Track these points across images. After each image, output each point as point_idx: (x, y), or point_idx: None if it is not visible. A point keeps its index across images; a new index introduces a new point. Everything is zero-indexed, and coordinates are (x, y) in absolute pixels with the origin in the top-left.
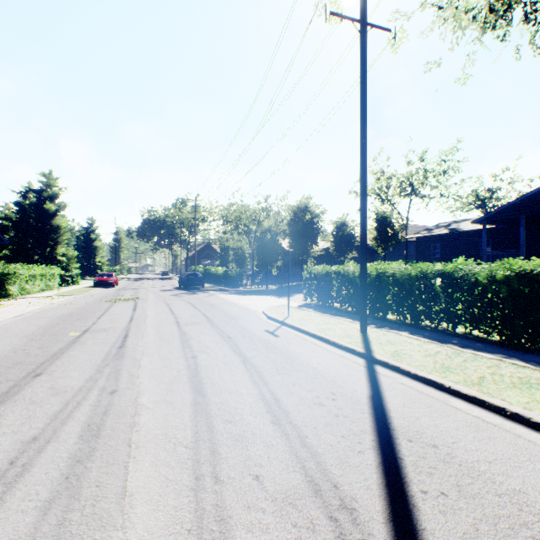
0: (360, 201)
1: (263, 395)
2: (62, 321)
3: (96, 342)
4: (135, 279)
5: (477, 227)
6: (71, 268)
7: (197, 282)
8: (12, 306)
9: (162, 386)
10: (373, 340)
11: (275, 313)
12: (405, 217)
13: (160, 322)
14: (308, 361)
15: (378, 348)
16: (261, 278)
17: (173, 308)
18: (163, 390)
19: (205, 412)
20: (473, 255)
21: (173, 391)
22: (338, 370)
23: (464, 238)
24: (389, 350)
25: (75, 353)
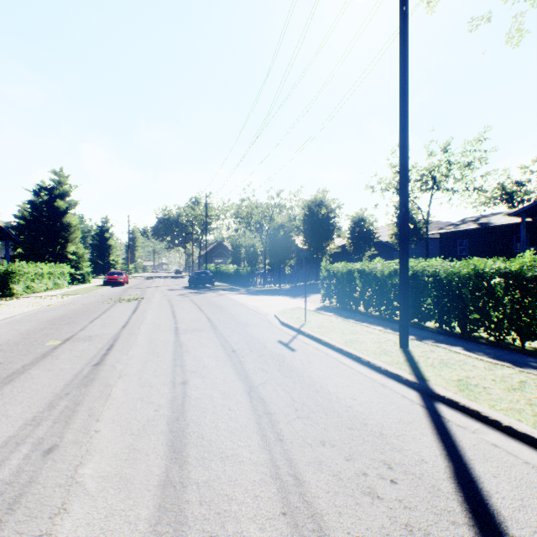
0: (399, 179)
1: (276, 466)
2: (49, 325)
3: (71, 356)
4: (148, 278)
5: (512, 221)
6: (81, 267)
7: (207, 281)
8: (8, 307)
9: (125, 441)
10: (420, 360)
11: (289, 318)
12: (426, 212)
13: (157, 328)
14: (338, 394)
15: (433, 375)
16: (273, 276)
17: (176, 310)
18: (123, 448)
19: (176, 508)
20: (507, 251)
21: (137, 453)
22: (385, 413)
23: (496, 233)
24: (450, 378)
25: (37, 372)
